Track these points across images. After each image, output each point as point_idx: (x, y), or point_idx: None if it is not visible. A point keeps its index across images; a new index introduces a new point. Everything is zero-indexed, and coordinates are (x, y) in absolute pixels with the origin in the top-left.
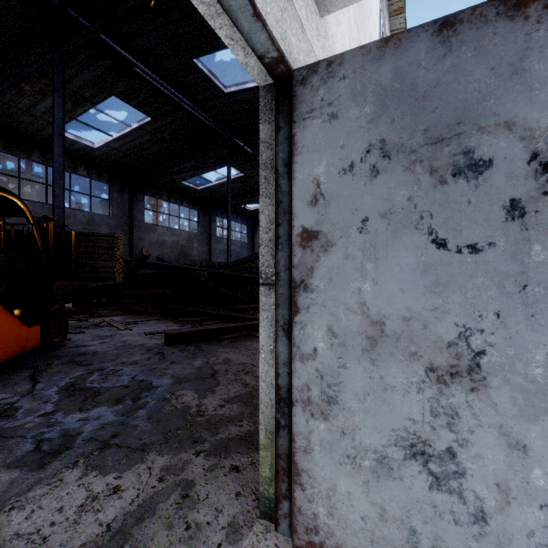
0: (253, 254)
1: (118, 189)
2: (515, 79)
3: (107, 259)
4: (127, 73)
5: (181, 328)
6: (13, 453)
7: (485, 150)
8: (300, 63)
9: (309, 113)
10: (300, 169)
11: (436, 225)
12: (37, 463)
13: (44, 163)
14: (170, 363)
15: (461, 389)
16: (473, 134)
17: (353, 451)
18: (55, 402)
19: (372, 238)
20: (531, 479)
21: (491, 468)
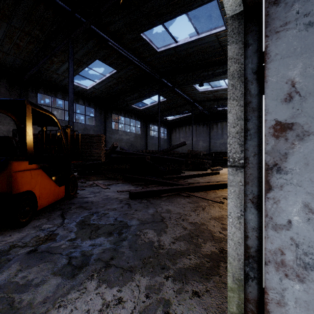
0: (174, 145)
1: (98, 111)
2: None
3: (97, 148)
4: (104, 46)
5: (136, 188)
6: (56, 265)
7: None
8: None
9: (283, 26)
10: (273, 73)
11: None
12: (70, 274)
13: (62, 98)
14: (135, 210)
15: None
16: None
17: None
18: (75, 232)
19: None
20: None
21: None
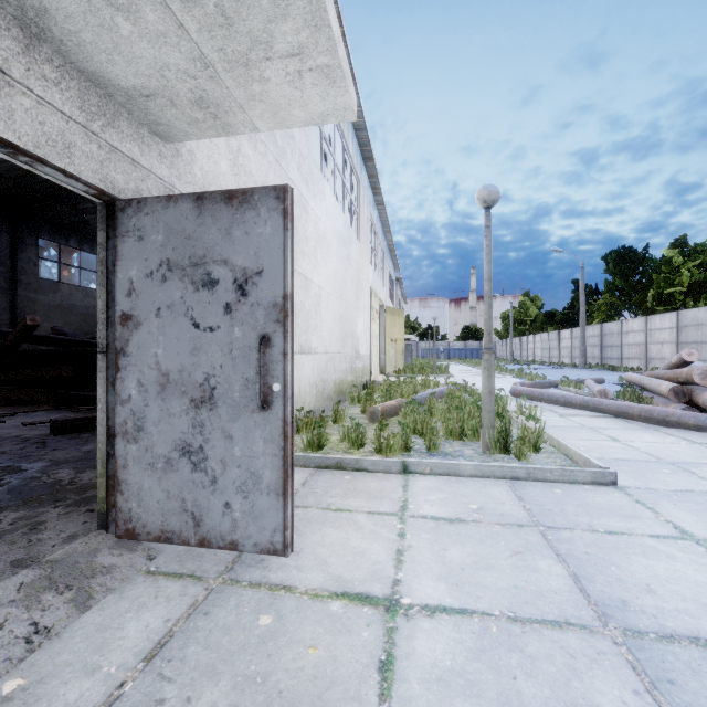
0: None
1: None
2: (228, 237)
3: None
4: None
5: None
6: None
7: (216, 274)
8: (130, 190)
9: (127, 233)
10: (121, 270)
11: (195, 315)
12: None
13: None
14: (52, 450)
15: (206, 410)
16: (211, 264)
17: (152, 460)
18: None
19: (163, 321)
20: (234, 453)
21: (219, 452)
